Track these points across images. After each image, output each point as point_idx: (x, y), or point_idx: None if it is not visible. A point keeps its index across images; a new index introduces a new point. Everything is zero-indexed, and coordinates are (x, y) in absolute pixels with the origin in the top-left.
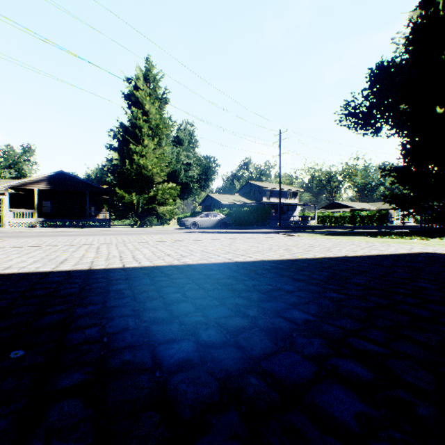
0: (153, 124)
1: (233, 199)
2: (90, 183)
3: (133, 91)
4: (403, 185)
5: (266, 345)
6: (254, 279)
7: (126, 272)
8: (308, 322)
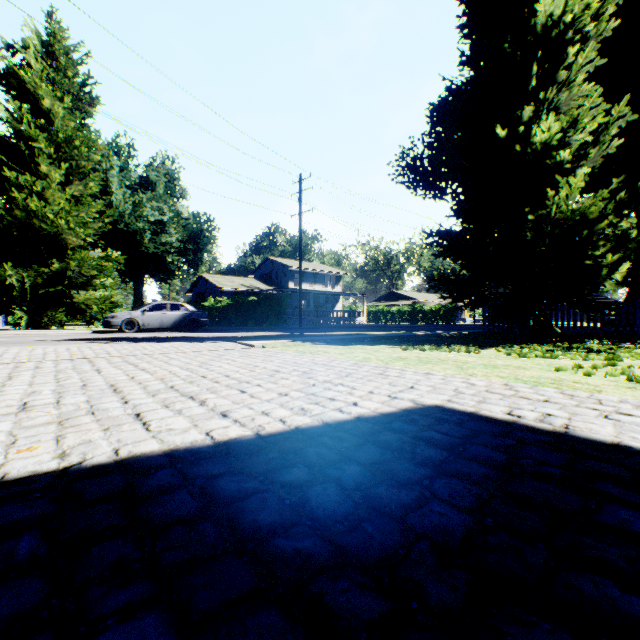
0: (62, 136)
1: (241, 284)
2: None
3: (14, 67)
4: (453, 258)
5: None
6: None
7: None
8: None
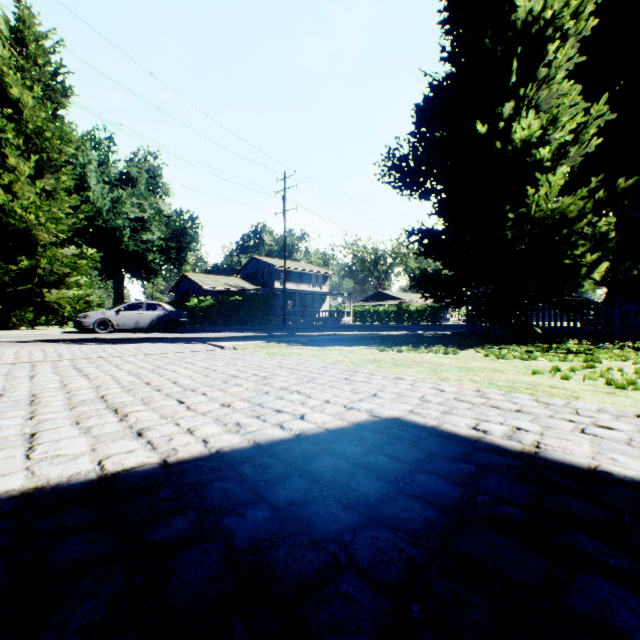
0: (32, 127)
1: (226, 283)
2: None
3: None
4: (434, 256)
5: None
6: None
7: None
8: None
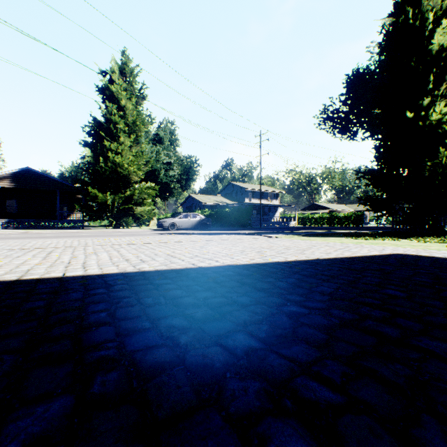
0: (129, 120)
1: (215, 200)
2: (60, 182)
3: (108, 84)
4: (376, 187)
5: (181, 397)
6: (210, 289)
7: (60, 284)
8: (252, 352)
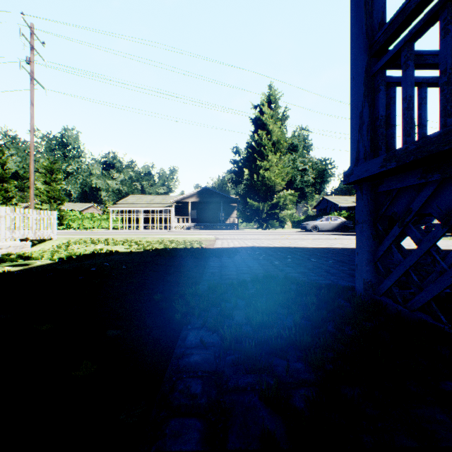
0: (274, 140)
1: (352, 201)
2: (223, 195)
3: (259, 116)
4: None
5: None
6: None
7: (311, 248)
8: None
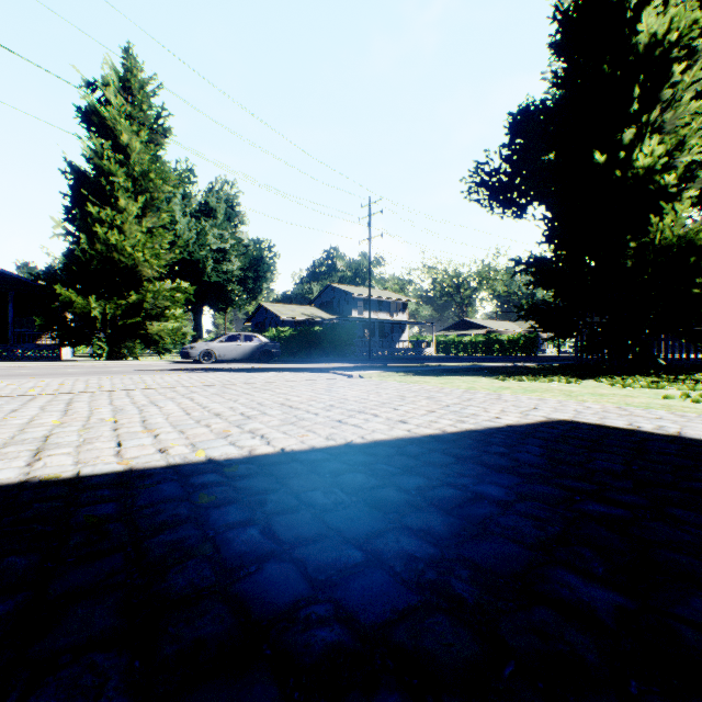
0: (138, 170)
1: (302, 313)
2: (16, 277)
3: (96, 105)
4: (546, 287)
5: None
6: None
7: None
8: None
